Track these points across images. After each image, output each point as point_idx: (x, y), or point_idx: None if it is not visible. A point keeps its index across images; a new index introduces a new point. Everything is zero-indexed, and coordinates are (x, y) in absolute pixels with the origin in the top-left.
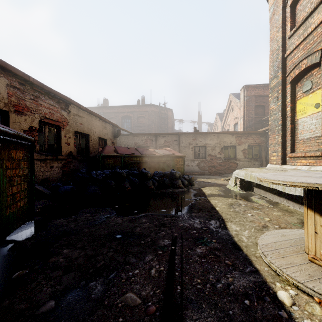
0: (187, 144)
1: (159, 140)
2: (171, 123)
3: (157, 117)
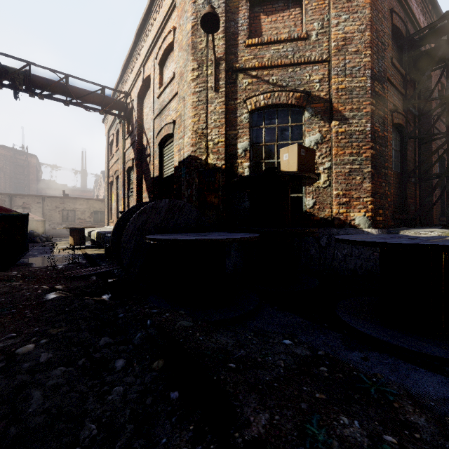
0: (53, 207)
1: (15, 201)
2: (36, 173)
3: (10, 163)
